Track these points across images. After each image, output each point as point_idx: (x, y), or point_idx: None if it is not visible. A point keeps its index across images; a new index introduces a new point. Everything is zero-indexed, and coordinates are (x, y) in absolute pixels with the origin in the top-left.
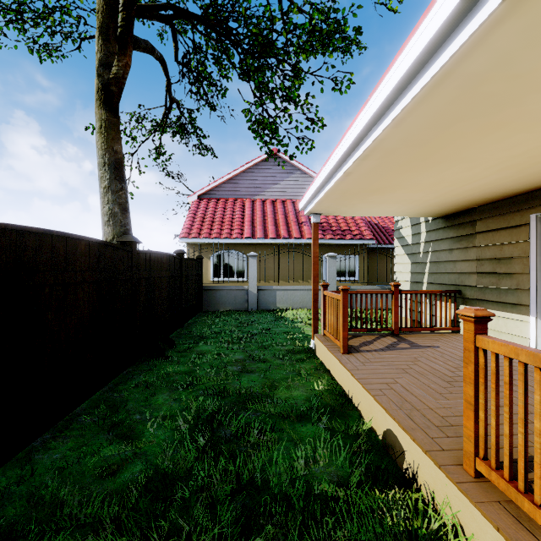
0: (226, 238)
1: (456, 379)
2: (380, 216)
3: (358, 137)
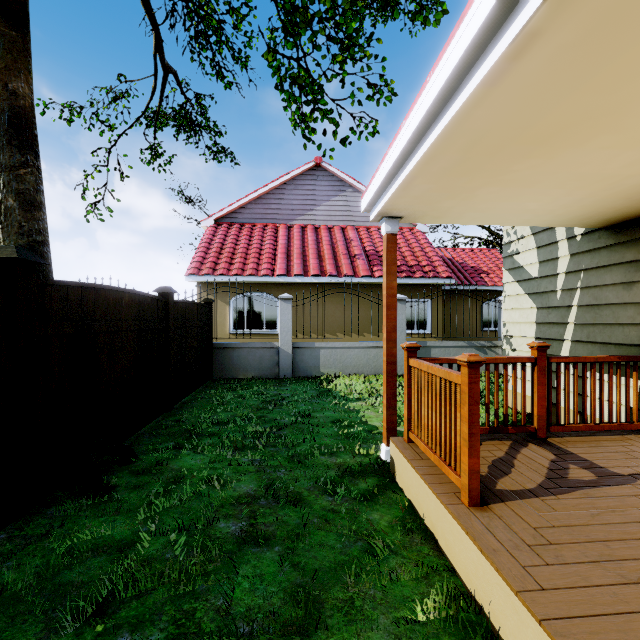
0: (250, 276)
1: None
2: (455, 250)
3: None
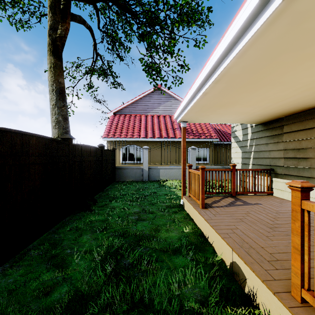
0: (130, 138)
1: (275, 226)
2: (221, 125)
3: (213, 67)
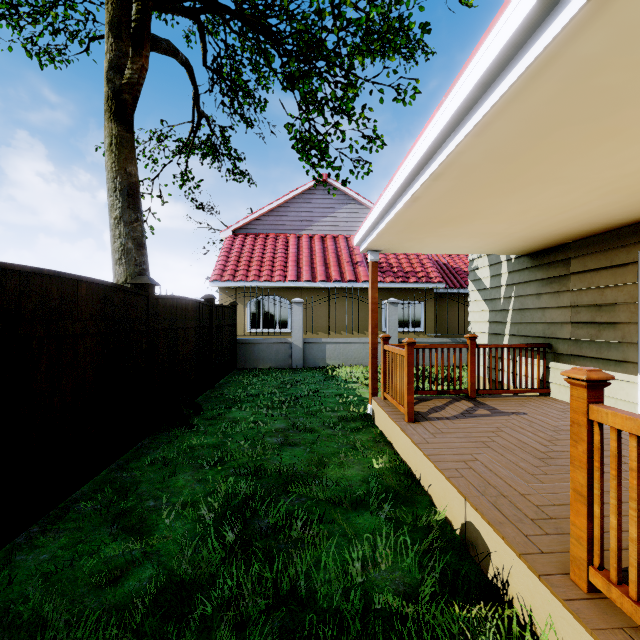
0: (266, 281)
1: (550, 456)
2: (450, 255)
3: (429, 150)
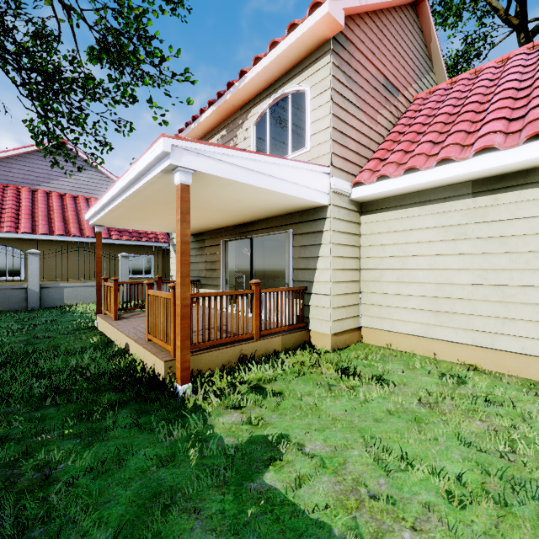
0: None
1: None
2: None
3: (112, 198)
